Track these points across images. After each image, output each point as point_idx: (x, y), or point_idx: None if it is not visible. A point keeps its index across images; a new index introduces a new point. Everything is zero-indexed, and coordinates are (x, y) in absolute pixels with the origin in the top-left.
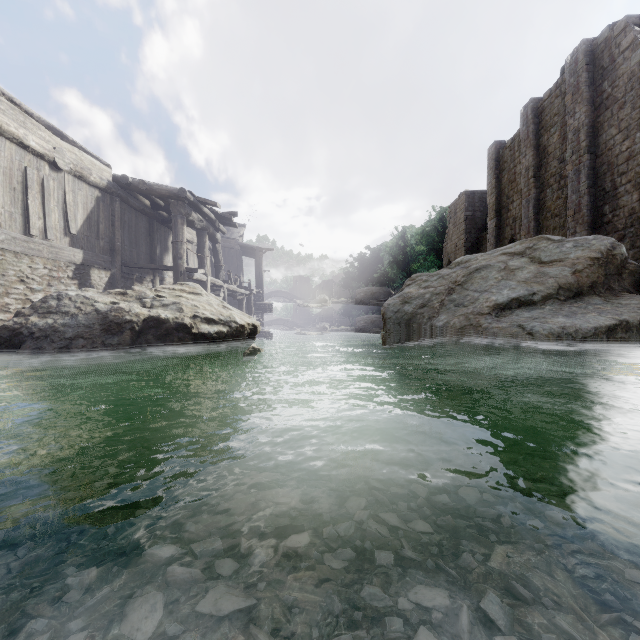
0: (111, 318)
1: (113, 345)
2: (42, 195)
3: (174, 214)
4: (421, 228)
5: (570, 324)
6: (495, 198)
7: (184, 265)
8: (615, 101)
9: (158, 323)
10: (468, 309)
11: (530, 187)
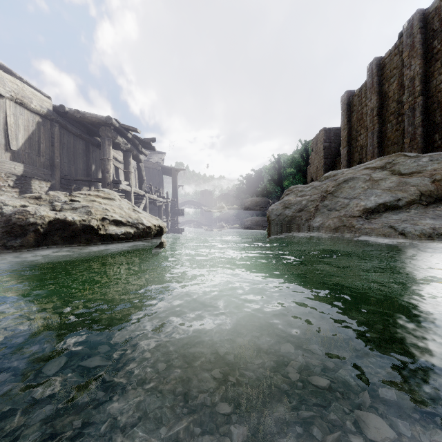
0: (14, 220)
1: (15, 247)
2: None
3: (102, 137)
4: (291, 155)
5: (439, 225)
6: (347, 132)
7: (110, 178)
8: None
9: (64, 225)
10: (340, 212)
11: (374, 123)
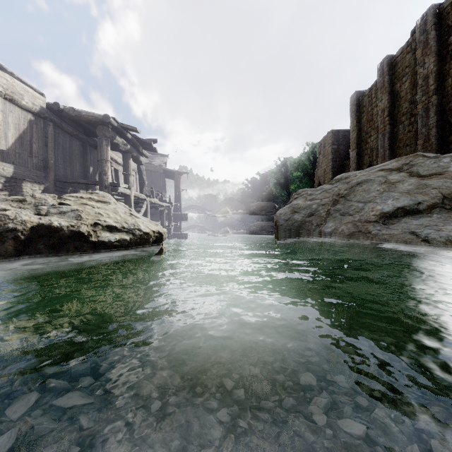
0: None
1: None
2: None
3: (100, 137)
4: (298, 159)
5: None
6: (356, 134)
7: (108, 180)
8: None
9: (50, 231)
10: (354, 217)
11: (385, 124)
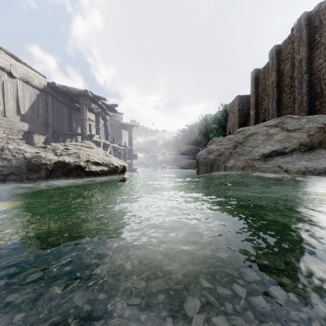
0: (33, 162)
1: (34, 179)
2: (2, 91)
3: (81, 104)
4: (215, 115)
5: (310, 165)
6: (255, 98)
7: (87, 132)
8: (322, 44)
9: (63, 165)
10: (246, 157)
11: (274, 92)
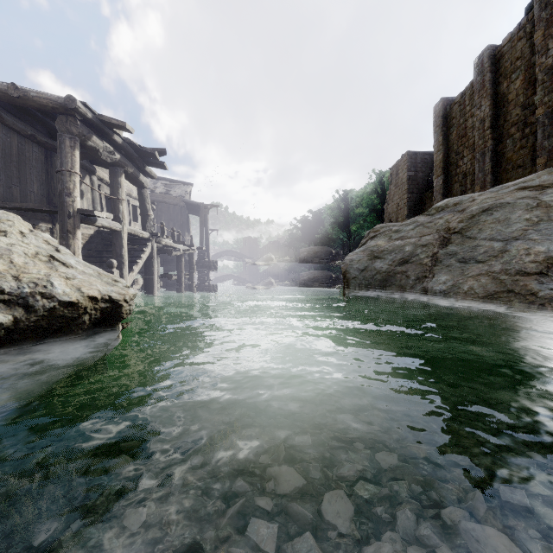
0: None
1: None
2: None
3: (61, 134)
4: (361, 191)
5: None
6: (442, 155)
7: (74, 204)
8: None
9: None
10: (491, 266)
11: (486, 139)
